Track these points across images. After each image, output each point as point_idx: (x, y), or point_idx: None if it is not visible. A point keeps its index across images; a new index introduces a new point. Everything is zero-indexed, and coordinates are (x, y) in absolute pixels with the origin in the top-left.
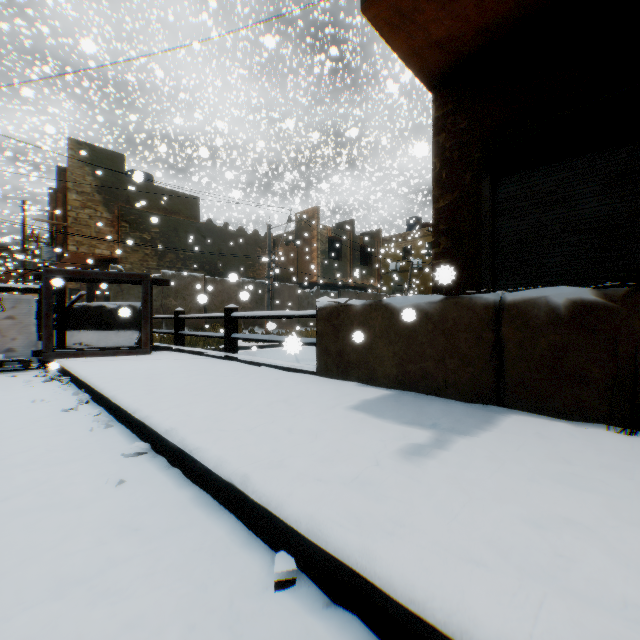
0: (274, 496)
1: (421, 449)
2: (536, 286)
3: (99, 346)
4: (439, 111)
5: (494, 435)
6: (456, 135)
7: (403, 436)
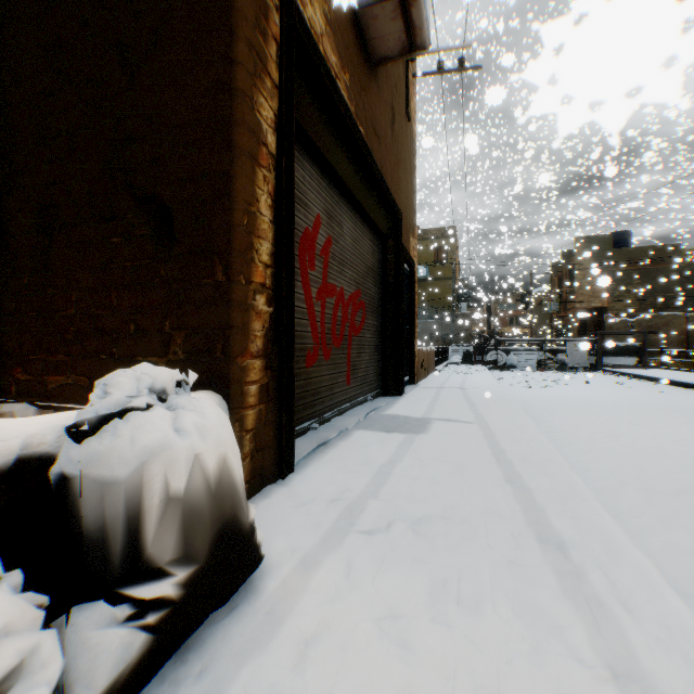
0: (686, 381)
1: None
2: None
3: (616, 364)
4: None
5: None
6: None
7: None
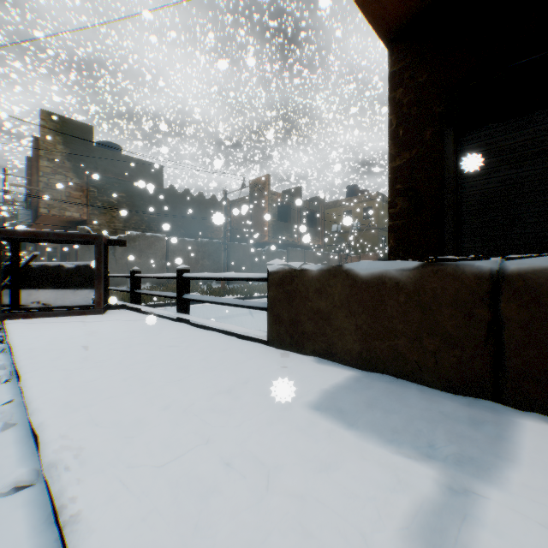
0: None
1: (441, 527)
2: (506, 249)
3: (54, 305)
4: (395, 66)
5: (531, 476)
6: (414, 90)
7: (397, 478)
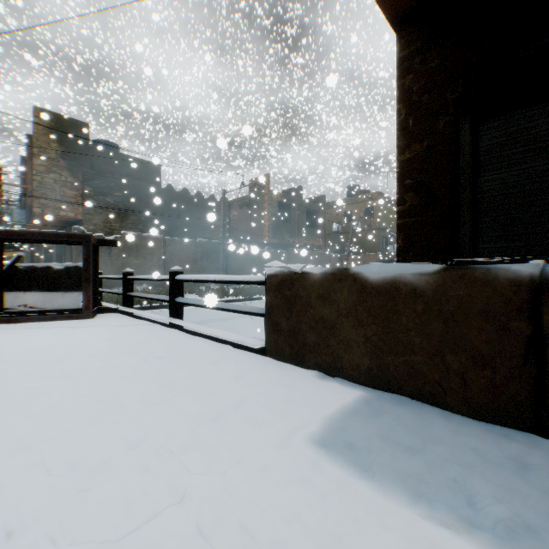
0: None
1: None
2: (530, 250)
3: (41, 309)
4: (404, 50)
5: None
6: (426, 76)
7: None
